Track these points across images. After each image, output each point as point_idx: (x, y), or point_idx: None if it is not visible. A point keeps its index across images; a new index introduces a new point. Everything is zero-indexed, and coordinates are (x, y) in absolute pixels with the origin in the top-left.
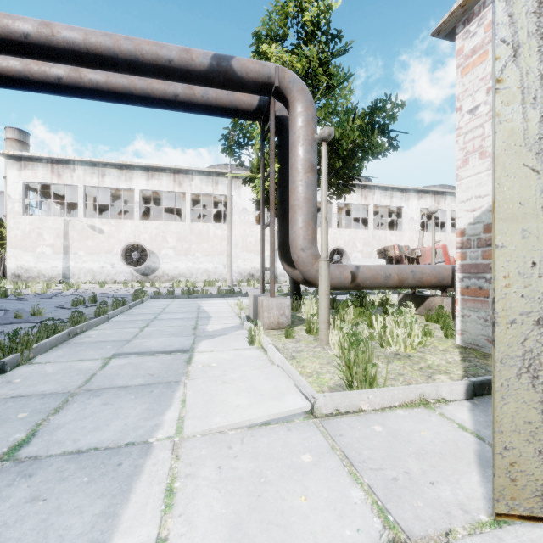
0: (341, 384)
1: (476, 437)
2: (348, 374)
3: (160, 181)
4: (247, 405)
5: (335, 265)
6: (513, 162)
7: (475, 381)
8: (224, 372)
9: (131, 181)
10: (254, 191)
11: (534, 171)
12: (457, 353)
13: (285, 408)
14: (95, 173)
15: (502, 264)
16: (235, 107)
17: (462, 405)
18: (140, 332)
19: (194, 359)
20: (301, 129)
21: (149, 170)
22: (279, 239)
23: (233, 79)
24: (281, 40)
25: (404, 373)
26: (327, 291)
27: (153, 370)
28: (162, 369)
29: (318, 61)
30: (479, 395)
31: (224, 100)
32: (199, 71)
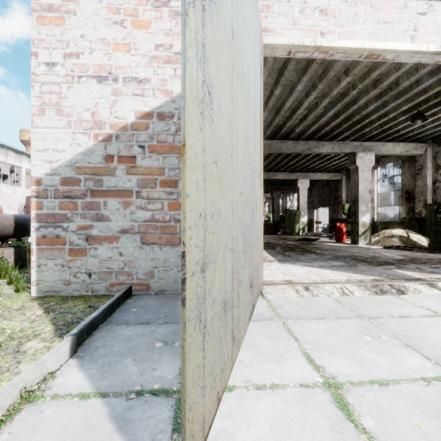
0: None
1: (101, 397)
2: None
3: None
4: None
5: None
6: (193, 110)
7: (77, 332)
8: None
9: None
10: None
11: (200, 128)
12: (37, 306)
13: None
14: None
15: (189, 214)
16: None
17: (71, 366)
18: None
19: None
20: None
21: None
22: None
23: None
24: None
25: None
26: None
27: None
28: None
29: None
30: (80, 344)
31: None
32: None
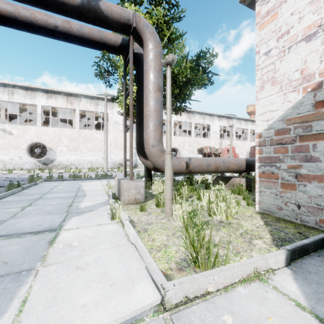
0: (185, 258)
1: (317, 319)
2: (192, 252)
3: (57, 101)
4: (93, 303)
5: (175, 157)
6: None
7: (290, 249)
8: (82, 252)
9: (34, 99)
10: (119, 105)
11: None
12: (259, 218)
13: (134, 306)
14: (6, 91)
15: None
16: (104, 42)
17: (286, 273)
18: (20, 211)
19: (58, 238)
20: (152, 61)
21: (48, 93)
22: (137, 139)
23: (101, 16)
24: (138, 4)
25: (231, 240)
26: (171, 176)
27: (11, 255)
28: (21, 254)
29: (163, 19)
30: (293, 260)
31: (95, 35)
32: (73, 5)
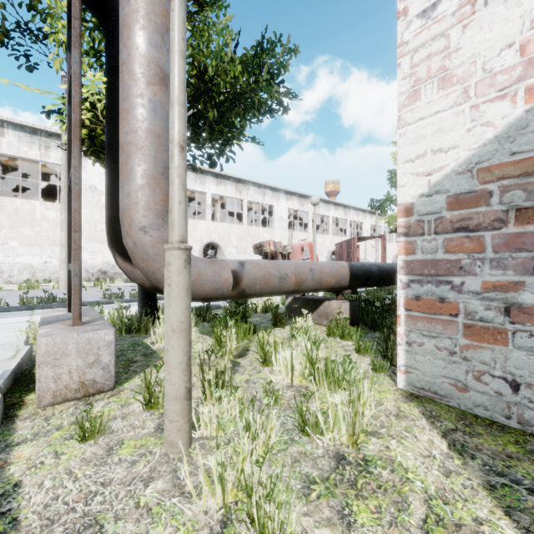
0: None
1: None
2: None
3: None
4: None
5: (207, 259)
6: None
7: None
8: None
9: None
10: (59, 123)
11: None
12: (424, 420)
13: None
14: None
15: None
16: None
17: None
18: None
19: None
20: None
21: None
22: (107, 213)
23: None
24: None
25: None
26: (186, 322)
27: None
28: None
29: None
30: None
31: None
32: None
